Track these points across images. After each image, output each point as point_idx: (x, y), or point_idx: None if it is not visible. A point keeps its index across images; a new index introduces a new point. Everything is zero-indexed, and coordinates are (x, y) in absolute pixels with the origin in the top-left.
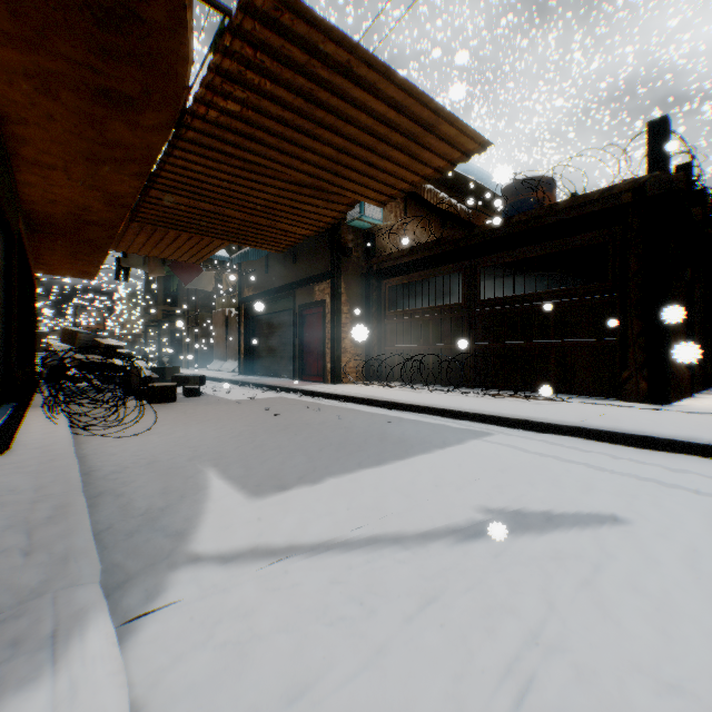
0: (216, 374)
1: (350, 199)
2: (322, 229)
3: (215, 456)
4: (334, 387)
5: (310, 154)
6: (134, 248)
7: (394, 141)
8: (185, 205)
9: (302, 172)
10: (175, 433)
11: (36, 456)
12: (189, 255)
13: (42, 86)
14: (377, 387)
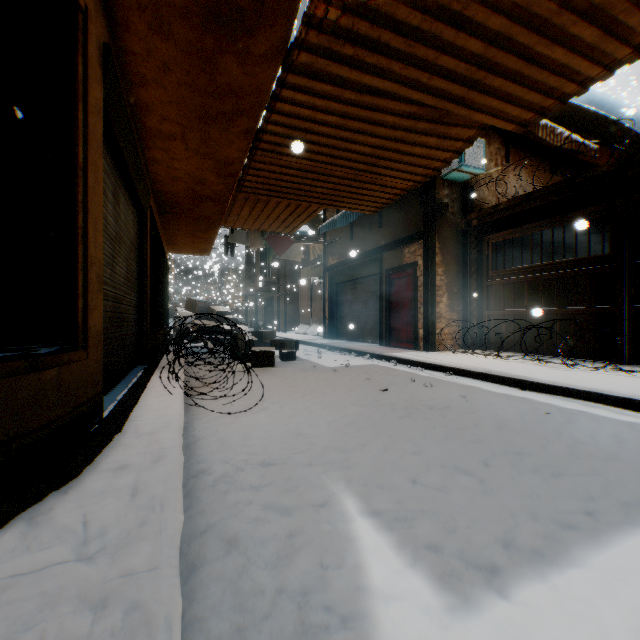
0: (303, 337)
1: (471, 132)
2: (426, 178)
3: (339, 459)
4: (431, 356)
5: (447, 58)
6: (238, 222)
7: (583, 6)
8: (286, 167)
9: (426, 94)
10: (282, 410)
11: (139, 452)
12: (285, 225)
13: (153, 20)
14: (484, 358)
